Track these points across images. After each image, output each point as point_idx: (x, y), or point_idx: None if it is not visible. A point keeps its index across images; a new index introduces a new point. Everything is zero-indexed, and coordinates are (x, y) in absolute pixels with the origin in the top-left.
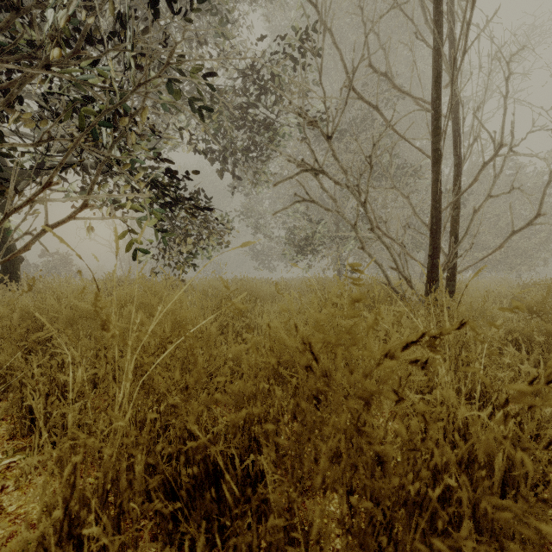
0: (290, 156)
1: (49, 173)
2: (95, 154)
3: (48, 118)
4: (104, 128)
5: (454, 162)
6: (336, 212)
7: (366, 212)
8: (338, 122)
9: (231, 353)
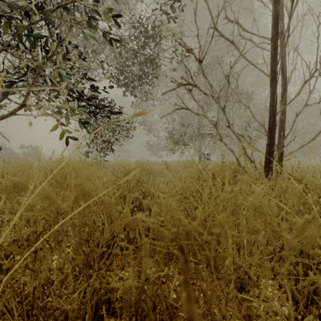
0: (172, 78)
1: (15, 92)
2: (25, 62)
3: None
4: (39, 50)
5: (282, 82)
6: (203, 116)
7: (225, 114)
8: (207, 50)
9: (128, 221)
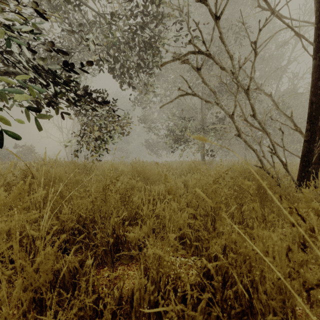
0: (175, 53)
1: None
2: None
3: None
4: None
5: None
6: (215, 103)
7: (249, 99)
8: (227, 0)
9: None
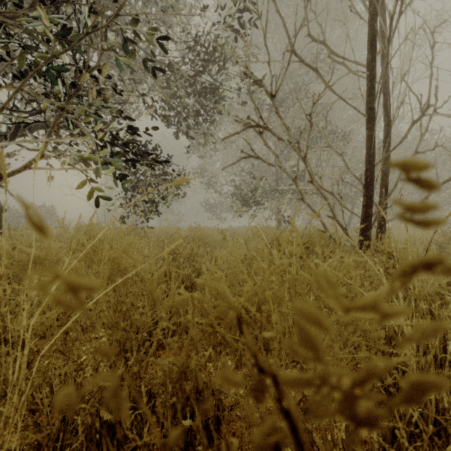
0: (237, 116)
1: (25, 134)
2: (44, 103)
3: (8, 74)
4: (61, 84)
5: (385, 122)
6: (279, 167)
7: (307, 166)
8: (281, 81)
9: (174, 302)
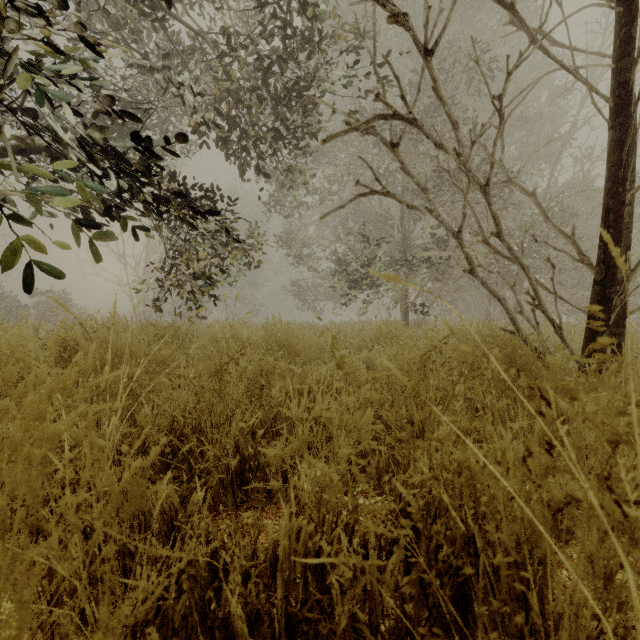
0: (349, 115)
1: None
2: None
3: None
4: None
5: None
6: (427, 211)
7: (489, 203)
8: (446, 20)
9: None
